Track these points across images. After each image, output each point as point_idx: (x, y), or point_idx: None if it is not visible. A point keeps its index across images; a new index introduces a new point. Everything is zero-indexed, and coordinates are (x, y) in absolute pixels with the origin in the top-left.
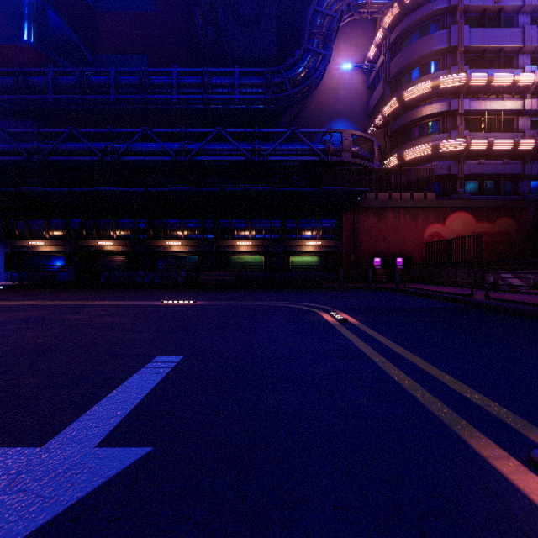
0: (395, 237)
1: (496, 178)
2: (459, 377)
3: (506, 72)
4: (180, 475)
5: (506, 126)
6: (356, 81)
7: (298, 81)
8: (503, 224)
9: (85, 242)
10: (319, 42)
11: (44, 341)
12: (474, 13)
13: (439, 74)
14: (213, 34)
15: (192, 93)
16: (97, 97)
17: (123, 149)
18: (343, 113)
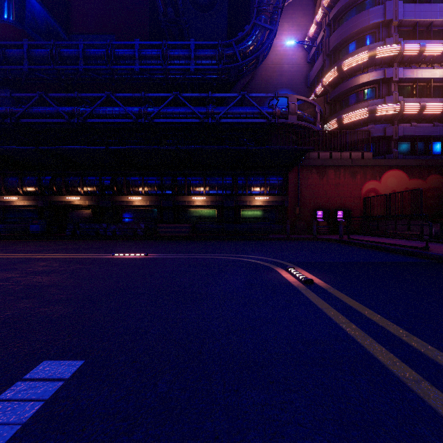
0: (335, 192)
1: (426, 139)
2: None
3: (436, 43)
4: None
5: (435, 93)
6: (298, 56)
7: (247, 54)
8: (433, 181)
9: (55, 197)
10: (266, 18)
11: None
12: None
13: (375, 45)
14: (172, 14)
15: (153, 64)
16: (67, 67)
17: (89, 112)
18: (286, 84)
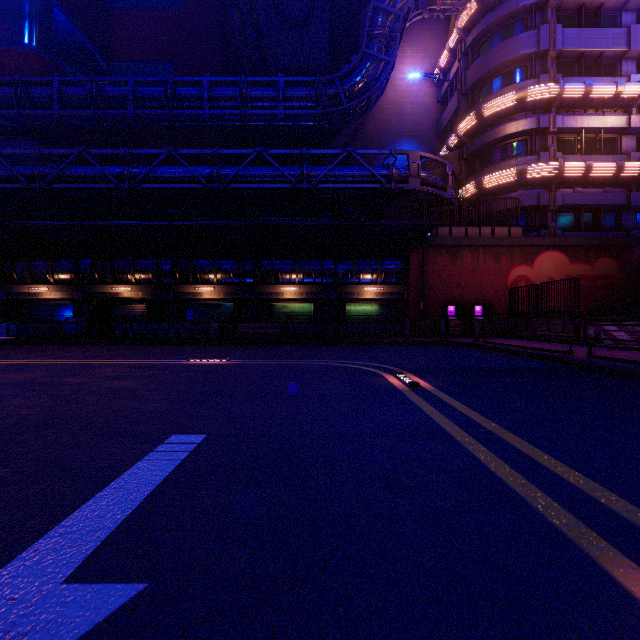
0: (473, 281)
1: (595, 210)
2: (576, 466)
3: (607, 82)
4: (182, 636)
5: (607, 147)
6: (425, 93)
7: (355, 93)
8: (603, 266)
9: (97, 287)
10: (381, 46)
11: (30, 413)
12: (568, 10)
13: (526, 84)
14: (253, 37)
15: (228, 108)
16: (112, 112)
17: (144, 174)
18: (409, 132)
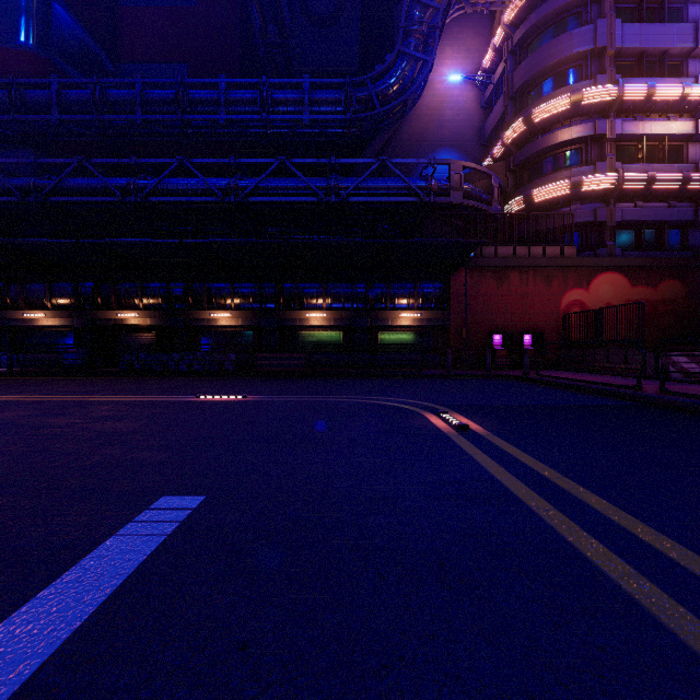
0: (521, 307)
1: (658, 227)
2: (693, 545)
3: (672, 83)
4: None
5: (671, 156)
6: (467, 98)
7: (389, 97)
8: (667, 289)
9: (100, 313)
10: (418, 43)
11: None
12: (628, 2)
13: (580, 85)
14: (275, 35)
15: (247, 113)
16: (117, 117)
17: (152, 186)
18: (449, 141)
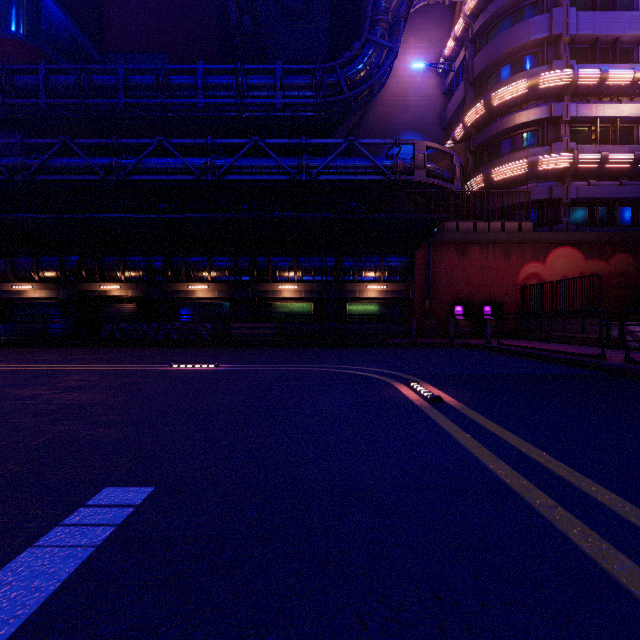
0: (481, 279)
1: (610, 204)
2: None
3: (623, 68)
4: None
5: (623, 138)
6: (429, 85)
7: (356, 82)
8: (619, 263)
9: (84, 286)
10: (384, 32)
11: None
12: None
13: (537, 71)
14: (250, 25)
15: (223, 97)
16: (101, 101)
17: (133, 165)
18: (412, 124)
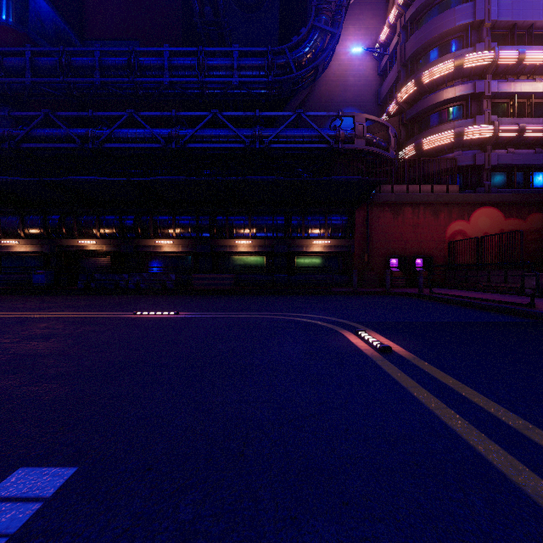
0: (414, 235)
1: (526, 169)
2: None
3: (538, 50)
4: None
5: (537, 111)
6: (366, 67)
7: (303, 63)
8: (535, 221)
9: (64, 241)
10: (328, 19)
11: None
12: None
13: (462, 52)
14: (211, 15)
15: (187, 76)
16: (79, 79)
17: (106, 135)
18: (352, 102)
